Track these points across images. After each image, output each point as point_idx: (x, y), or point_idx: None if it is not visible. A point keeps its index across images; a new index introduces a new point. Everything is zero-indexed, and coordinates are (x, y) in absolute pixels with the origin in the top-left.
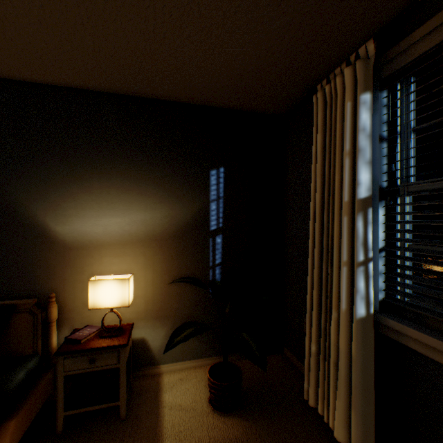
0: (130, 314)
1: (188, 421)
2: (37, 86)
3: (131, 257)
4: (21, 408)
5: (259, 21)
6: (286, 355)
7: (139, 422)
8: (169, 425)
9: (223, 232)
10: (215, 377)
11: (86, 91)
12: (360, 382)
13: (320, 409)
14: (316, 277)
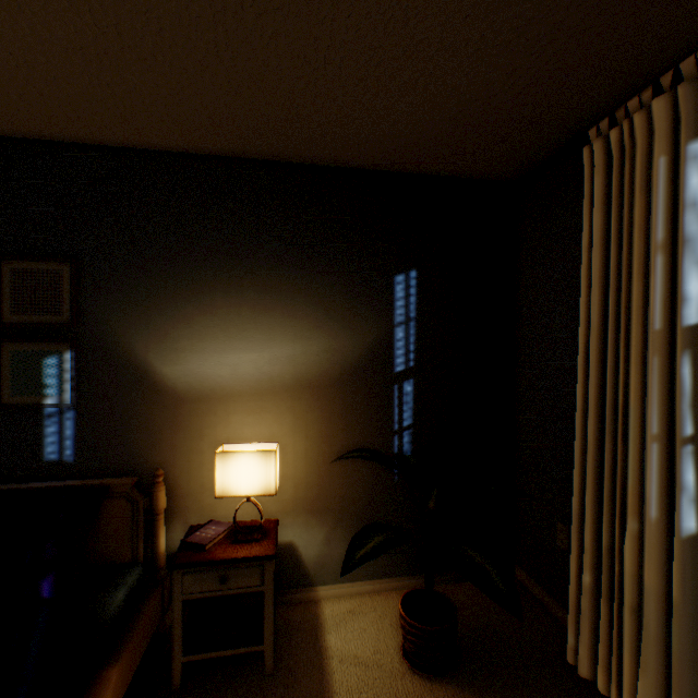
0: (271, 504)
1: (372, 686)
2: (136, 153)
3: (272, 415)
4: (123, 648)
5: (505, 27)
6: (519, 580)
7: (294, 680)
8: (342, 689)
9: (415, 376)
10: (413, 615)
11: (205, 156)
12: (689, 648)
13: (602, 684)
14: (592, 458)
